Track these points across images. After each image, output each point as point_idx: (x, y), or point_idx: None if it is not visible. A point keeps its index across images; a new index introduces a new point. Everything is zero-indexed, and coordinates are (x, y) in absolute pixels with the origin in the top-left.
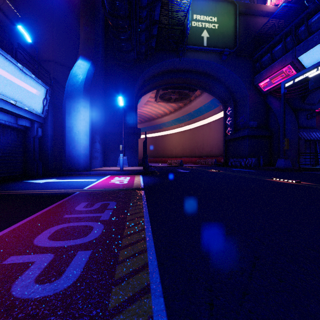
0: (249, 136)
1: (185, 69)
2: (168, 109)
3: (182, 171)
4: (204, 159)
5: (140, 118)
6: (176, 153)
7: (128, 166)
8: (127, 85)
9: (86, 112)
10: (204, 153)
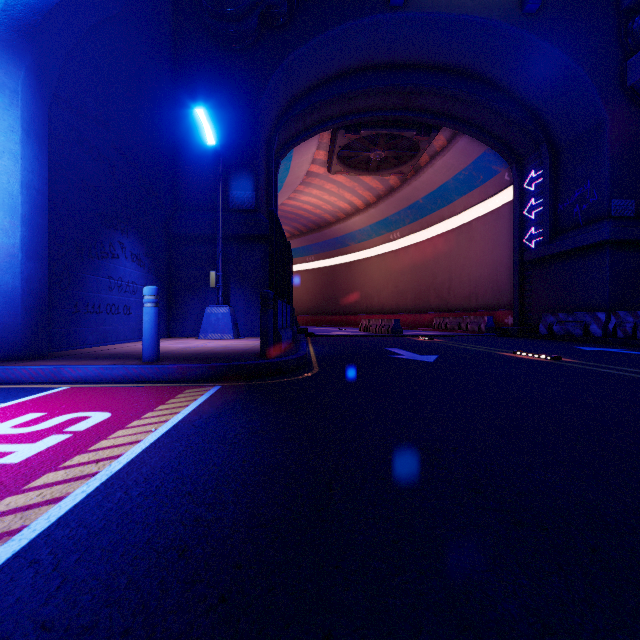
0: (614, 243)
1: (410, 60)
2: (362, 197)
3: (412, 359)
4: (454, 316)
5: (297, 223)
6: (381, 303)
7: (236, 335)
8: (239, 97)
9: (3, 112)
10: (454, 301)
